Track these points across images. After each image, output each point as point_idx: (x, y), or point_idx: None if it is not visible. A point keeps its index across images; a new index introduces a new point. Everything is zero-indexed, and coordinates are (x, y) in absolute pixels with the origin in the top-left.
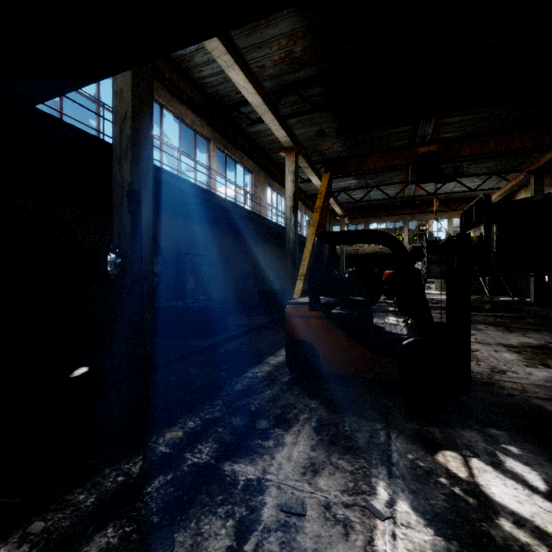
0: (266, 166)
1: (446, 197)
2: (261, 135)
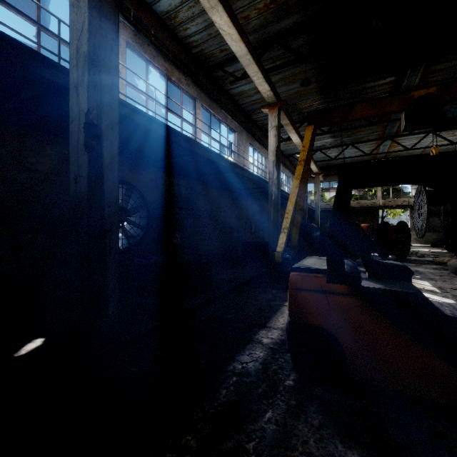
0: (248, 126)
1: (421, 152)
2: (244, 96)
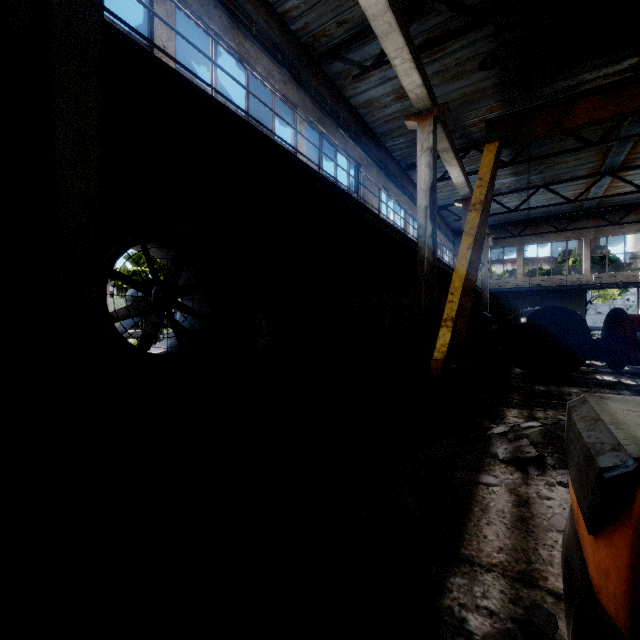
0: (379, 158)
1: None
2: (374, 108)
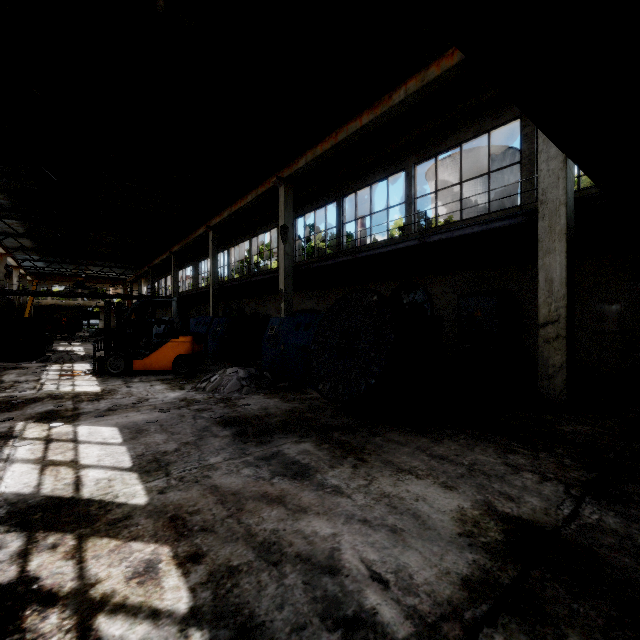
0: None
1: (105, 276)
2: None
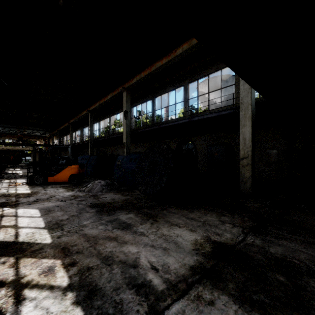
0: None
1: (34, 134)
2: None
